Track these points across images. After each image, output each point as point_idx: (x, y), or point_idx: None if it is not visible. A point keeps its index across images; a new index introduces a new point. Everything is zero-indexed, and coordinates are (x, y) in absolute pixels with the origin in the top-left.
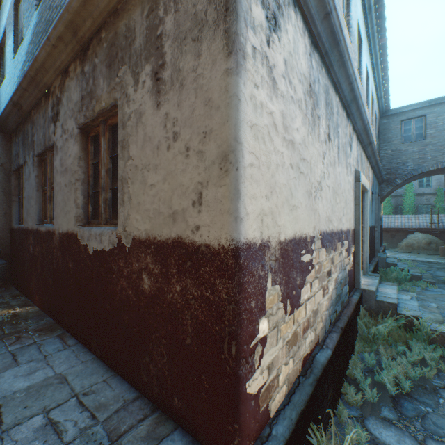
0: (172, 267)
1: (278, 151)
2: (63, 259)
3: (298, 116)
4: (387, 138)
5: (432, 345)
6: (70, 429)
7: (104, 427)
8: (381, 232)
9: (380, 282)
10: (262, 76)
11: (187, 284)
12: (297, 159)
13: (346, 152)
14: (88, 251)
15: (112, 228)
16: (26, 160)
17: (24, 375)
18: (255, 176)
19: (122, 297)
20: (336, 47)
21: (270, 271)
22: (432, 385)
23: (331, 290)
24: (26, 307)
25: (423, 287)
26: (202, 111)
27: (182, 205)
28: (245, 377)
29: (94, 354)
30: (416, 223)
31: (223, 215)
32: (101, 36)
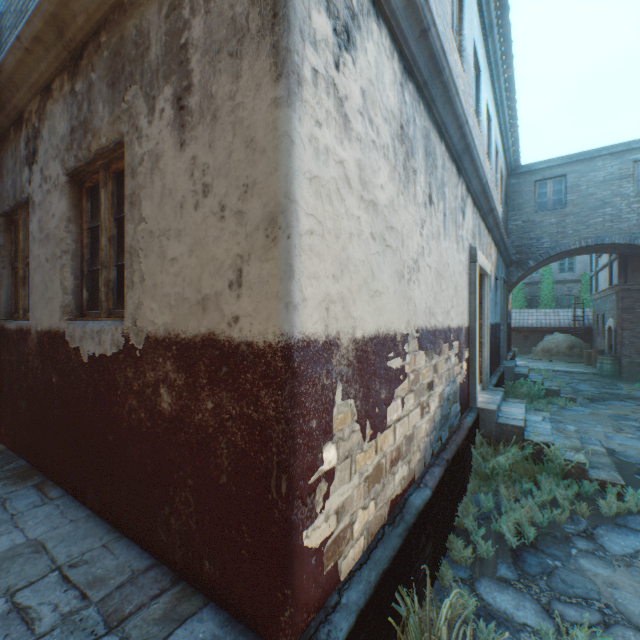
0: (201, 376)
1: (352, 215)
2: (43, 371)
3: (383, 168)
4: (517, 205)
5: (567, 480)
6: (47, 615)
7: (100, 609)
8: (509, 332)
9: (504, 399)
10: (328, 110)
11: (222, 398)
12: (382, 227)
13: (457, 221)
14: (81, 357)
15: (117, 322)
16: None
17: None
18: (317, 247)
19: (131, 423)
20: (439, 77)
21: (341, 380)
22: (563, 532)
23: (433, 409)
24: None
25: (560, 405)
26: (243, 155)
27: (215, 287)
28: (302, 525)
29: (90, 509)
30: (556, 320)
31: (270, 301)
32: (101, 40)
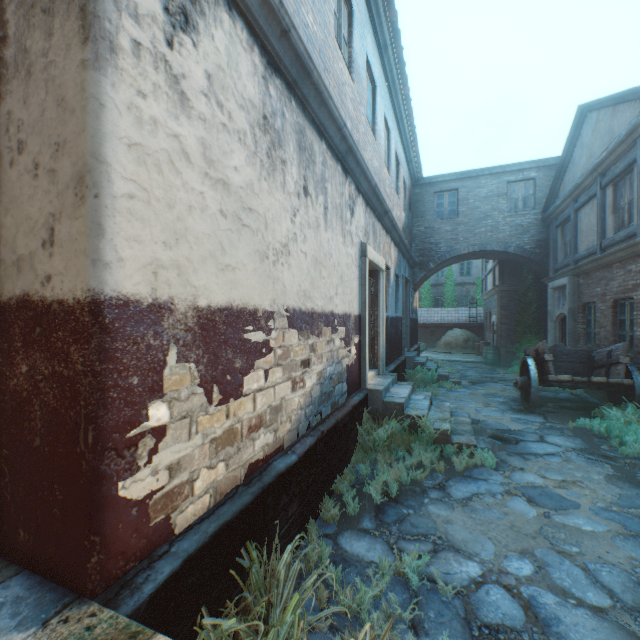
0: (16, 339)
1: (193, 189)
2: None
3: (239, 152)
4: (420, 212)
5: (434, 446)
6: None
7: None
8: (416, 327)
9: (397, 382)
10: (157, 83)
11: (36, 360)
12: (237, 207)
13: (343, 217)
14: None
15: None
16: None
17: None
18: (140, 212)
19: None
20: (309, 78)
21: (176, 343)
22: (422, 487)
23: (311, 386)
24: None
25: (448, 388)
26: (55, 114)
27: (30, 247)
28: (117, 476)
29: None
30: (456, 318)
31: (79, 258)
32: None
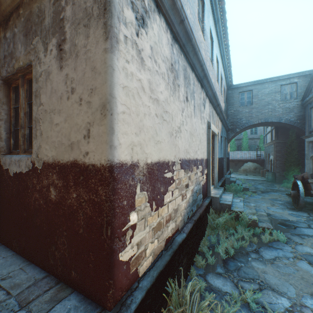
0: (70, 181)
1: (146, 105)
2: None
3: (162, 83)
4: (231, 103)
5: (249, 228)
6: None
7: (16, 299)
8: (228, 162)
9: (224, 192)
10: (132, 55)
11: (80, 192)
12: (162, 111)
13: (201, 109)
14: (9, 174)
15: (28, 156)
16: None
17: None
18: (127, 120)
19: (36, 206)
20: (190, 42)
21: (139, 182)
22: (246, 251)
23: (188, 197)
24: None
25: (249, 195)
26: (90, 75)
27: (77, 138)
28: (119, 250)
29: (14, 251)
30: (249, 156)
31: (103, 144)
32: (20, 12)
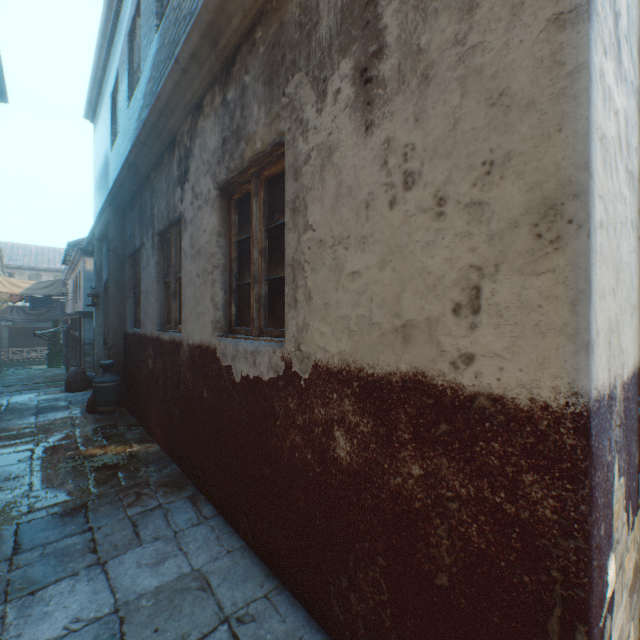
0: (400, 427)
1: (621, 195)
2: (194, 384)
3: (636, 123)
4: None
5: None
6: None
7: None
8: None
9: None
10: (608, 31)
11: (439, 466)
12: (635, 211)
13: None
14: (233, 376)
15: (272, 343)
16: (144, 241)
17: (150, 564)
18: (603, 248)
19: (293, 462)
20: None
21: (615, 450)
22: None
23: None
24: (145, 444)
25: None
26: (481, 120)
27: (426, 311)
28: None
29: (242, 538)
30: None
31: (545, 337)
32: (255, 37)
